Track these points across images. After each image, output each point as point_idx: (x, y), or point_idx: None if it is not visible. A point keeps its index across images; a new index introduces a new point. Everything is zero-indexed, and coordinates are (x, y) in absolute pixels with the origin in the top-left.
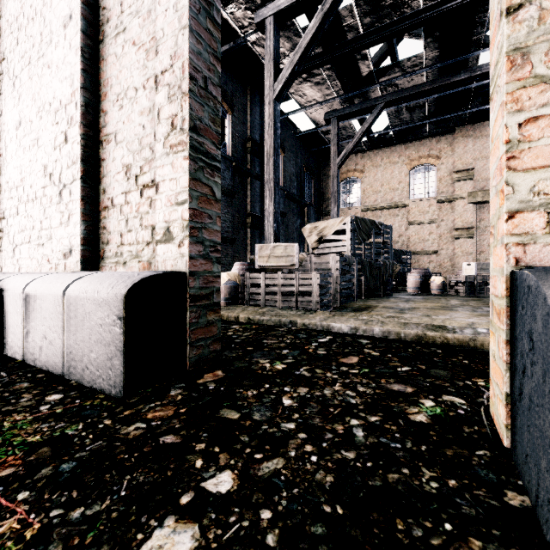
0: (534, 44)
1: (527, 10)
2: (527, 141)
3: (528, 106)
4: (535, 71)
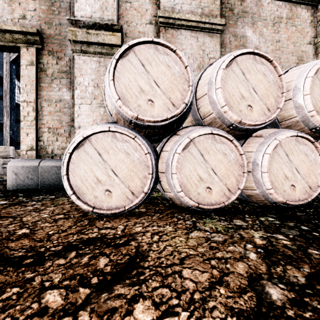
0: (24, 127)
1: (23, 122)
2: (23, 141)
3: (23, 136)
4: (24, 131)
